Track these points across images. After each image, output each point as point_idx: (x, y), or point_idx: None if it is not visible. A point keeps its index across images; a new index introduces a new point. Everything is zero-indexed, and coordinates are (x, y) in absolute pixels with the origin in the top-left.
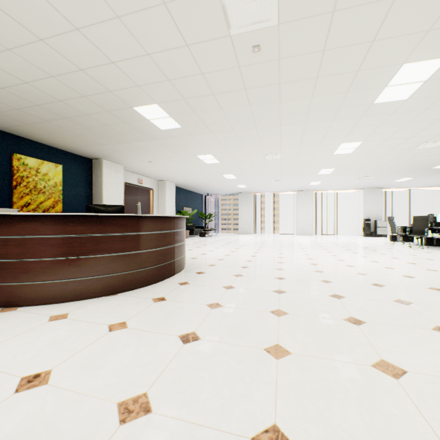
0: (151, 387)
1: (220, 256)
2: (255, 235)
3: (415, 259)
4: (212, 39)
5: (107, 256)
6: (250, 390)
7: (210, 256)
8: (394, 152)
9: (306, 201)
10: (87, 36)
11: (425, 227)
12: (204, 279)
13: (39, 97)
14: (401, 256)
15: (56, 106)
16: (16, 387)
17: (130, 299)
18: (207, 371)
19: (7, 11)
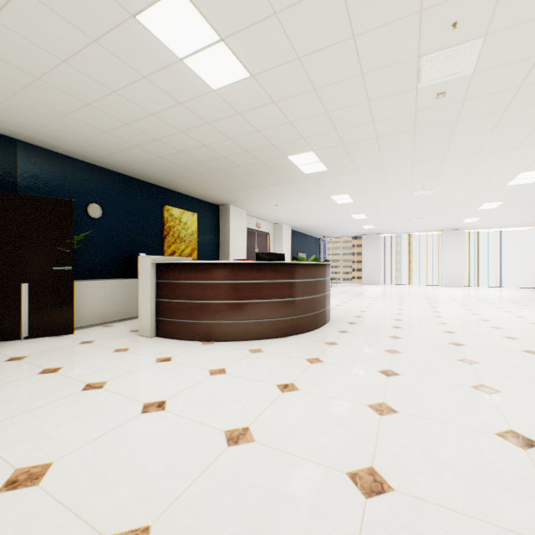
0: (384, 399)
1: (359, 307)
2: (384, 286)
3: None
4: (396, 94)
5: (279, 300)
6: (475, 409)
7: (347, 307)
8: None
9: (454, 243)
10: (279, 106)
11: None
12: (361, 329)
13: (207, 155)
14: None
15: (217, 161)
16: (279, 389)
17: (303, 341)
18: (425, 395)
19: (225, 98)
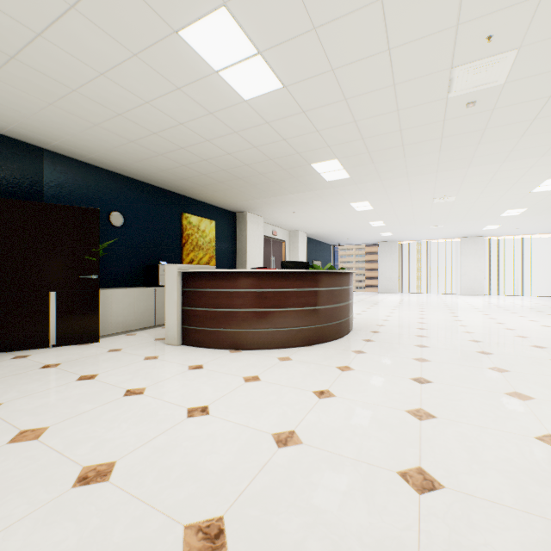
0: (421, 405)
1: (380, 316)
2: (402, 295)
3: None
4: (426, 103)
5: (305, 309)
6: (511, 415)
7: (368, 316)
8: None
9: (474, 251)
10: (308, 116)
11: None
12: (386, 338)
13: (230, 163)
14: None
15: (239, 169)
16: (316, 396)
17: (330, 350)
18: (460, 402)
19: (255, 108)
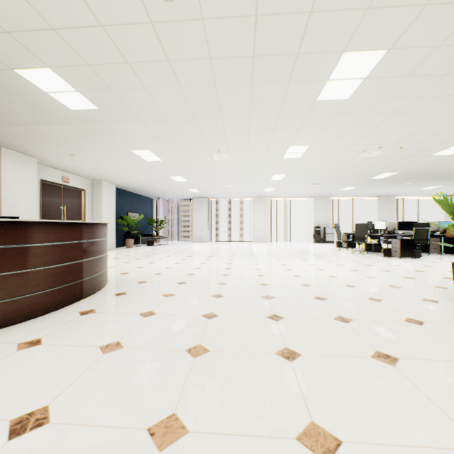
0: None
1: (159, 269)
2: (210, 243)
3: (357, 265)
4: None
5: None
6: None
7: (146, 269)
8: (339, 159)
9: (261, 208)
10: None
11: (365, 234)
12: (120, 303)
13: None
14: (345, 263)
15: None
16: None
17: None
18: None
19: None
